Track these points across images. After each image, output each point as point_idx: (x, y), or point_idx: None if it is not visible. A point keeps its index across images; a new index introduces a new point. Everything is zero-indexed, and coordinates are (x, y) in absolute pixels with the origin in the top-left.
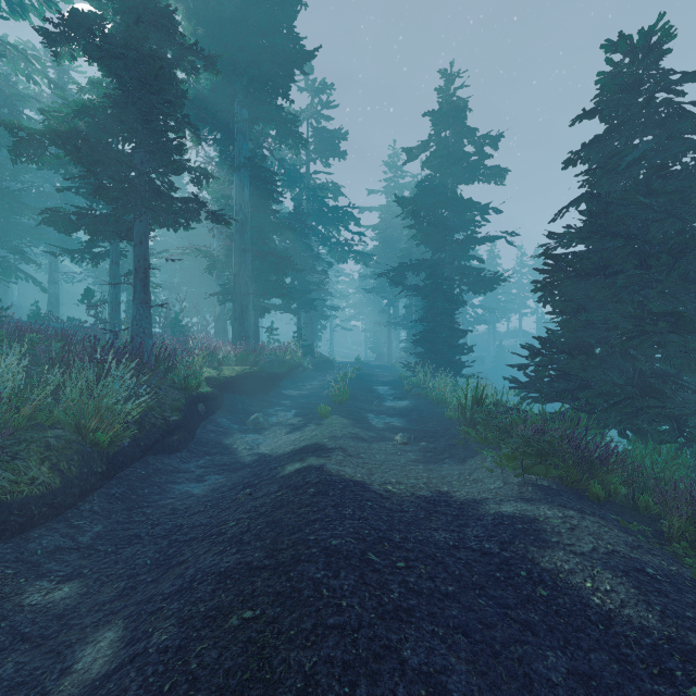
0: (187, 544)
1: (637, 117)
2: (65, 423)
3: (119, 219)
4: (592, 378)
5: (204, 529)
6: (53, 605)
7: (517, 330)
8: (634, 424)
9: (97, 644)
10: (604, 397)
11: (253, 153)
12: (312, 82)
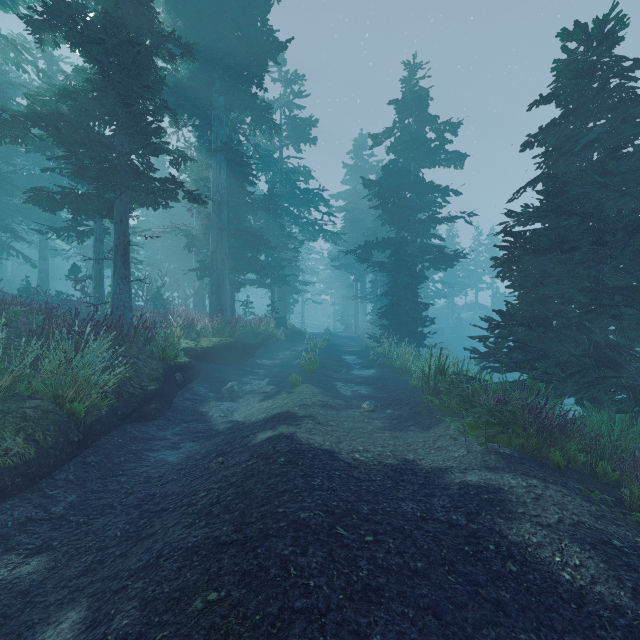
0: (158, 515)
1: (592, 102)
2: (44, 393)
3: (100, 198)
4: (549, 350)
5: (176, 498)
6: (19, 580)
7: (474, 303)
8: (591, 394)
9: (58, 625)
10: (561, 367)
11: (230, 138)
12: (285, 73)
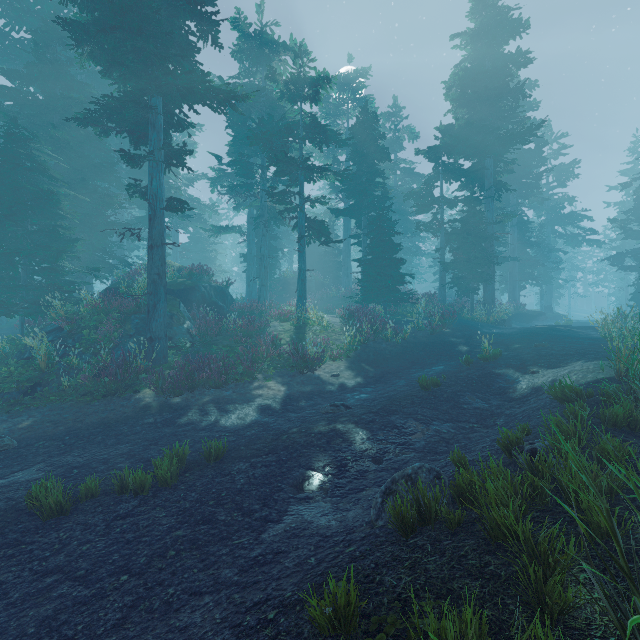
0: None
1: None
2: None
3: None
4: None
5: None
6: None
7: None
8: None
9: None
10: None
11: (517, 212)
12: (551, 134)
